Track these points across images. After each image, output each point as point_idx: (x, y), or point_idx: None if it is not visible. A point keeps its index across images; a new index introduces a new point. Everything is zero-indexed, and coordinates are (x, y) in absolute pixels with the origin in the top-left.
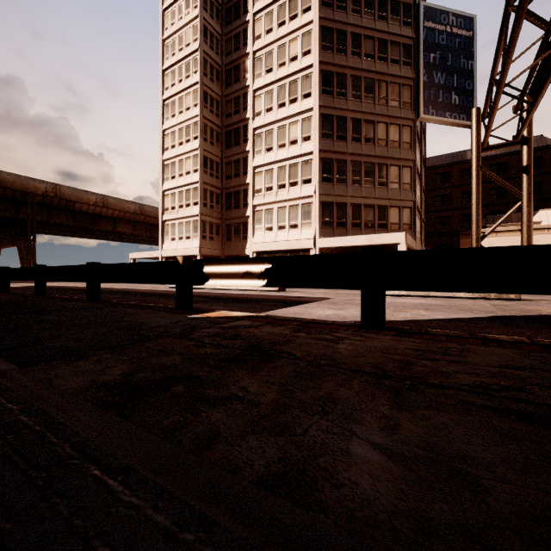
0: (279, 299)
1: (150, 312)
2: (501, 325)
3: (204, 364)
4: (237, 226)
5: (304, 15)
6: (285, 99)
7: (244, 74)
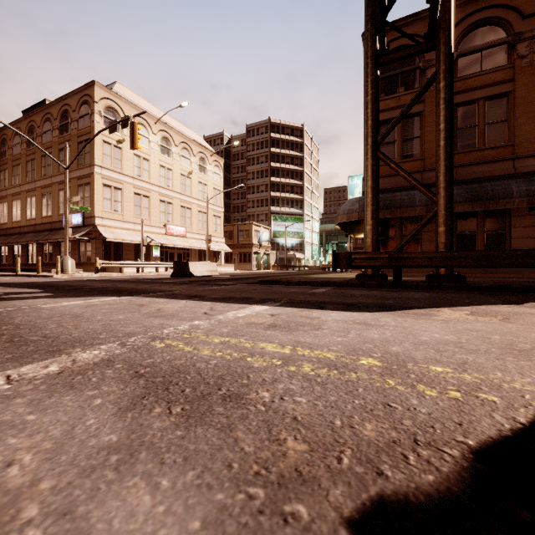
0: None
1: None
2: (501, 297)
3: None
4: None
5: None
6: None
7: None
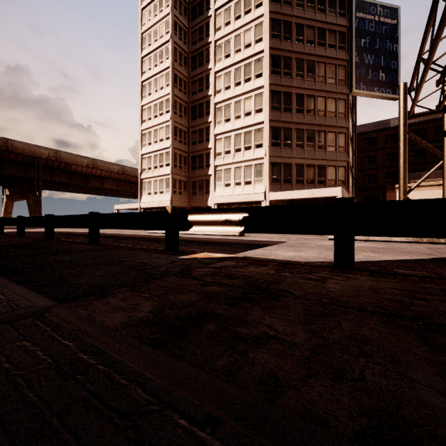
0: (243, 242)
1: (145, 253)
2: None
3: (219, 302)
4: (201, 183)
5: (256, 10)
6: (241, 79)
7: (206, 59)
